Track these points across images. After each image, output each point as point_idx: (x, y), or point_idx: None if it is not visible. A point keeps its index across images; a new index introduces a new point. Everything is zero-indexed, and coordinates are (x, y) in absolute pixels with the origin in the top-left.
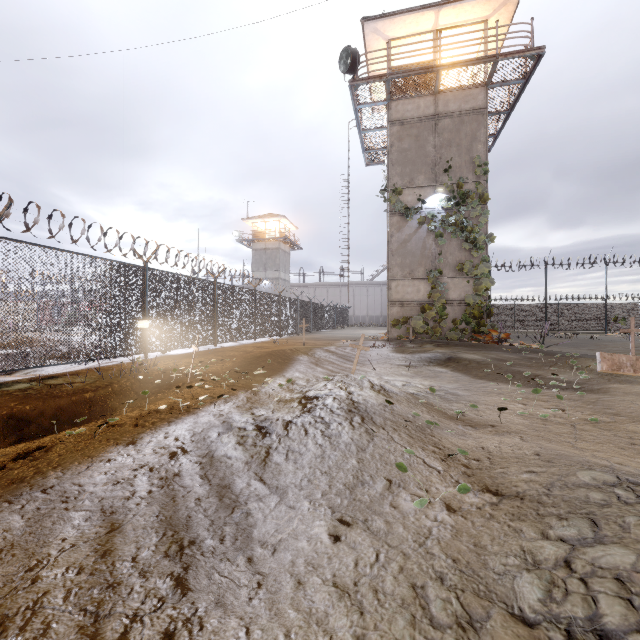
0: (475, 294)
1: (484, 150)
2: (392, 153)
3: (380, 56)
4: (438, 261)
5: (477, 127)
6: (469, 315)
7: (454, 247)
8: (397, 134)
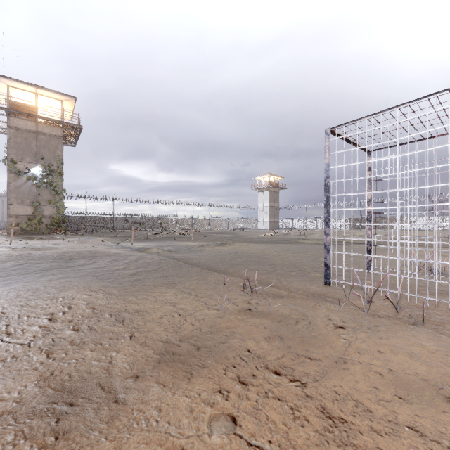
0: (57, 213)
1: (62, 154)
2: (11, 142)
3: (1, 97)
4: (38, 198)
5: (58, 143)
6: (54, 222)
7: (47, 192)
8: (14, 134)
